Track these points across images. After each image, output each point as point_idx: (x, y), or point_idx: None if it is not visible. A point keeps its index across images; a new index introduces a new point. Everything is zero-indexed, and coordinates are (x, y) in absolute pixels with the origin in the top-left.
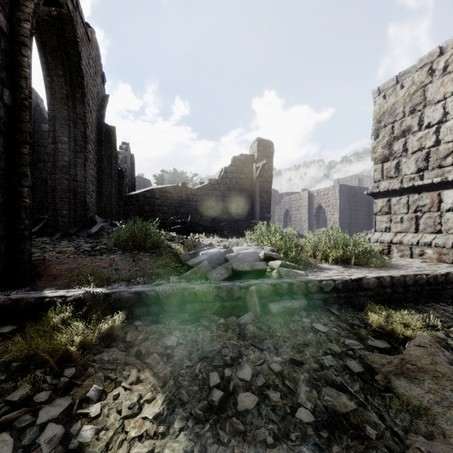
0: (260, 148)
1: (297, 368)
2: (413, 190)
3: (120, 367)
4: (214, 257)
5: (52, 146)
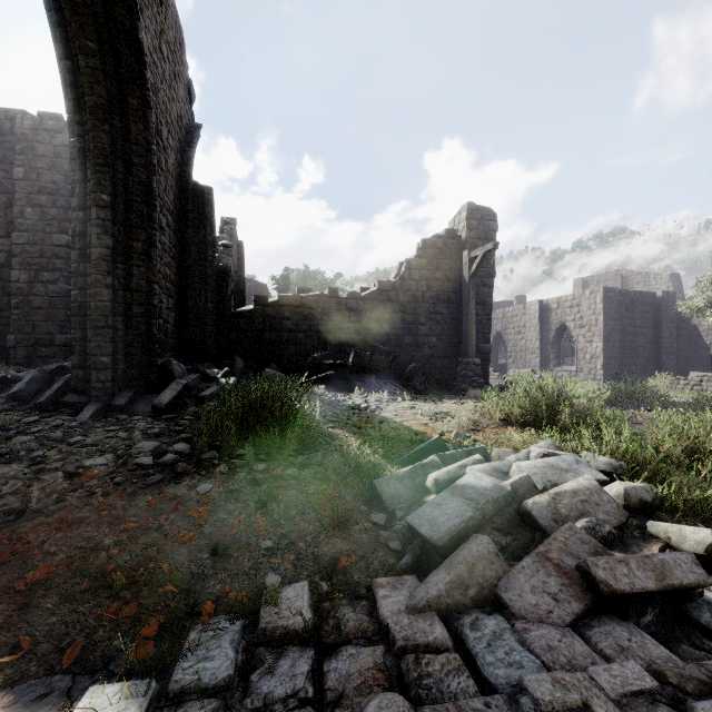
0: (472, 224)
1: None
2: None
3: None
4: (491, 507)
5: (78, 215)
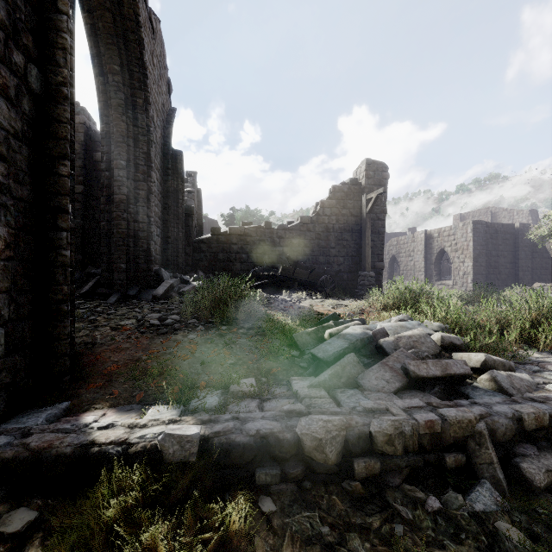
0: (370, 174)
1: None
2: None
3: None
4: (359, 343)
5: (105, 174)
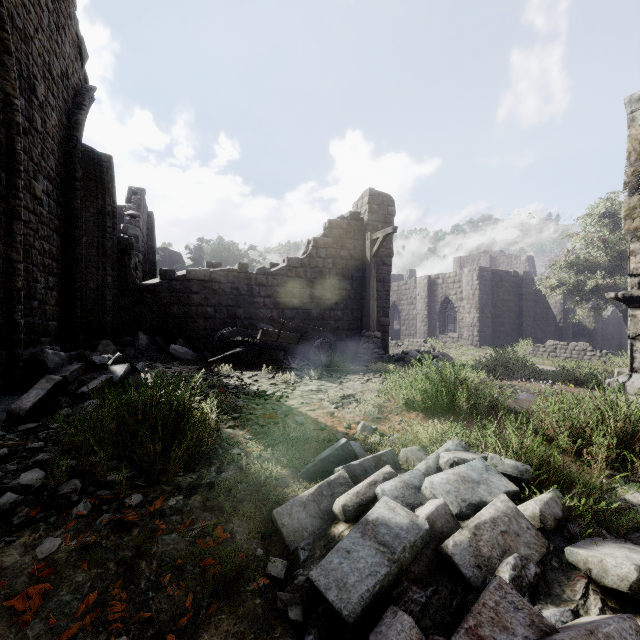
0: (373, 208)
1: None
2: None
3: None
4: (408, 554)
5: None
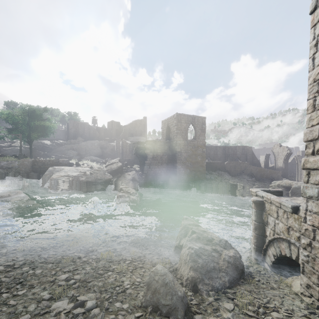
0: (302, 153)
1: None
2: None
3: None
4: None
5: (284, 167)
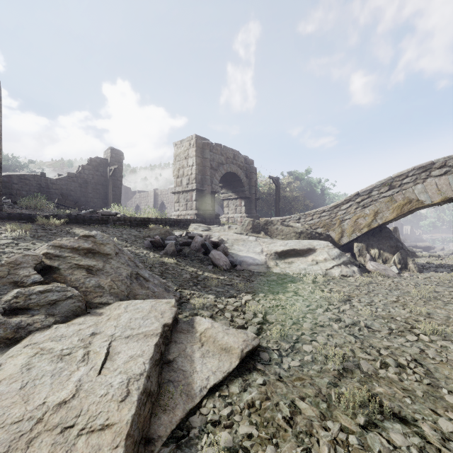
0: (113, 155)
1: (124, 231)
2: (186, 192)
3: (72, 228)
4: (92, 211)
5: None
